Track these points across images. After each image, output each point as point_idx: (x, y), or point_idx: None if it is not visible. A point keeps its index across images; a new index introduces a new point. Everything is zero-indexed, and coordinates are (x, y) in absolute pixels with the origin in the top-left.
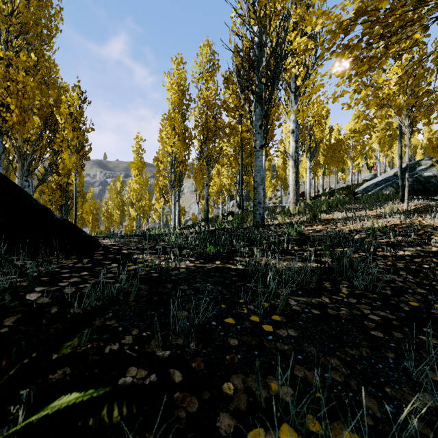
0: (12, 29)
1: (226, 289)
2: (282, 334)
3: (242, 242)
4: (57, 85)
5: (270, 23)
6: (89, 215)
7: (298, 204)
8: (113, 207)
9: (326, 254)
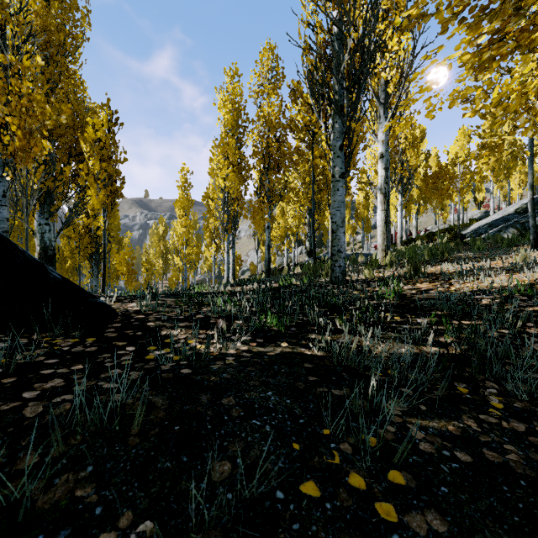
0: (19, 29)
1: (299, 403)
2: (418, 528)
3: (317, 308)
4: (84, 106)
5: (354, 6)
6: (123, 266)
7: (389, 252)
8: (154, 255)
9: (447, 331)
